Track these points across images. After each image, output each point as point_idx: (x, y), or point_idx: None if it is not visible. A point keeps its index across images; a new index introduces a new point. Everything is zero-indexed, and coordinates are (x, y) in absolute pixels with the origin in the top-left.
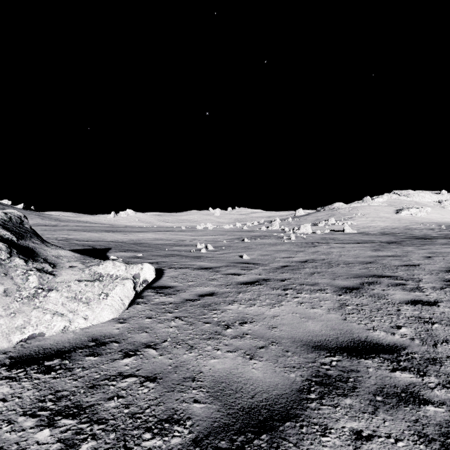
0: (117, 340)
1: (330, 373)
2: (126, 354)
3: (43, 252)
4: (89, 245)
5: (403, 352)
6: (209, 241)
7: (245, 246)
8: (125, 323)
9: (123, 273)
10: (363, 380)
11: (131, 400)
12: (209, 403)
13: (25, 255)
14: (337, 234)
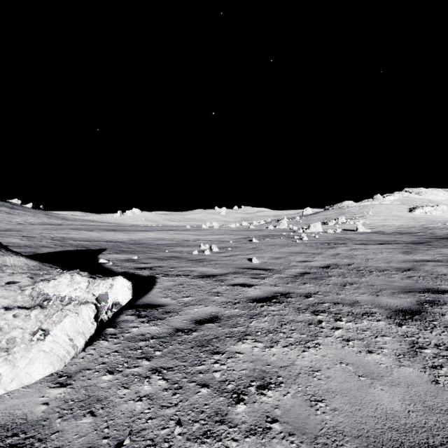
0: (25, 443)
1: None
2: None
3: None
4: (84, 246)
5: None
6: (214, 241)
7: (253, 247)
8: (66, 385)
9: (81, 294)
10: None
11: None
12: None
13: None
14: (351, 233)
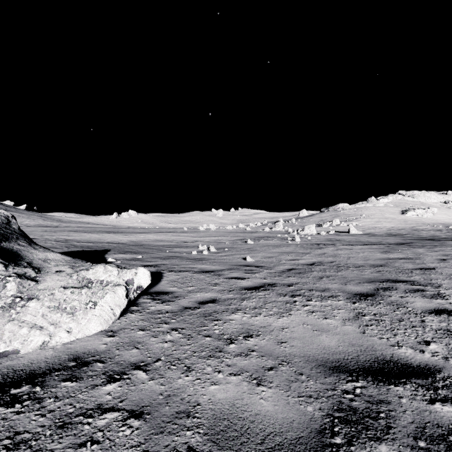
0: (101, 359)
1: (355, 406)
2: (110, 377)
3: (29, 255)
4: (88, 247)
5: (439, 376)
6: (212, 242)
7: (248, 248)
8: (114, 336)
9: (115, 279)
10: (398, 416)
11: (108, 447)
12: (206, 451)
13: (7, 259)
14: (343, 235)
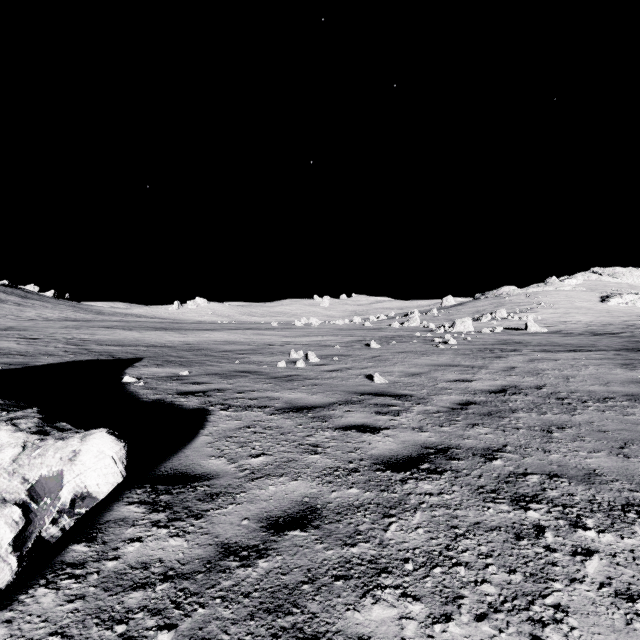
0: None
1: None
2: None
3: None
4: (110, 353)
5: None
6: (312, 346)
7: (373, 355)
8: None
9: None
10: None
11: None
12: None
13: None
14: (519, 334)
